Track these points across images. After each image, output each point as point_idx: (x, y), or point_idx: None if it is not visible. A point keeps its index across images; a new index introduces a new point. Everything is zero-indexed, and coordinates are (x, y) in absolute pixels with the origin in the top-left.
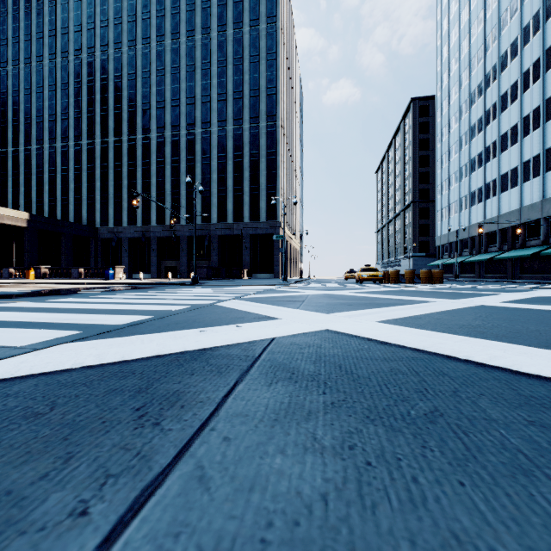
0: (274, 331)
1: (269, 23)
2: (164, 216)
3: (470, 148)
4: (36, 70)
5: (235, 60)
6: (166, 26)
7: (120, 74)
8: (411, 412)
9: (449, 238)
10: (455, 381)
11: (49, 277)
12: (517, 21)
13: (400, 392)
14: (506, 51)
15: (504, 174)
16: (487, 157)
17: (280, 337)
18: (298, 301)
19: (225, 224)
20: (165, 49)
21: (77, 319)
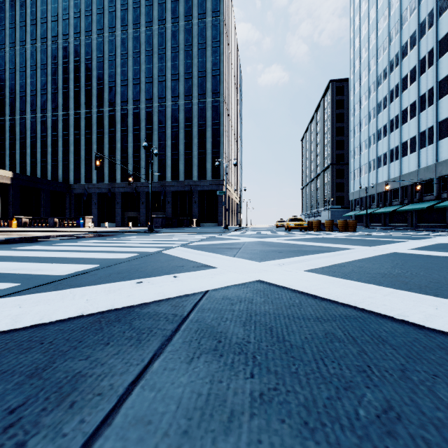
0: (208, 282)
1: (213, 17)
2: (126, 175)
3: (377, 121)
4: (19, 52)
5: (186, 47)
6: (129, 17)
7: (90, 57)
8: (360, 413)
9: (360, 193)
10: (398, 353)
11: (29, 226)
12: (415, 17)
13: (341, 372)
14: (406, 42)
15: (404, 142)
16: (391, 128)
17: (213, 289)
18: (235, 248)
19: (178, 182)
20: (128, 37)
21: (25, 269)
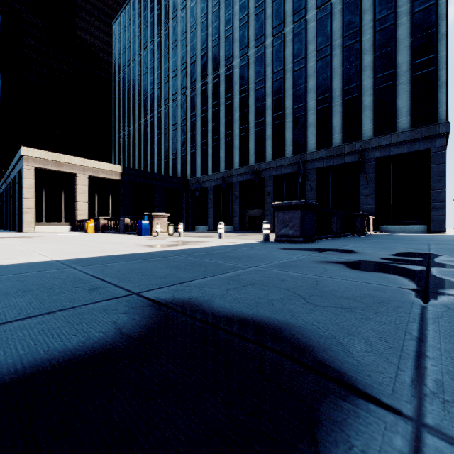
0: None
1: None
2: (246, 155)
3: None
4: (150, 49)
5: None
6: None
7: (205, 12)
8: None
9: None
10: None
11: (107, 230)
12: None
13: None
14: None
15: None
16: None
17: None
18: None
19: (329, 149)
20: None
21: None
